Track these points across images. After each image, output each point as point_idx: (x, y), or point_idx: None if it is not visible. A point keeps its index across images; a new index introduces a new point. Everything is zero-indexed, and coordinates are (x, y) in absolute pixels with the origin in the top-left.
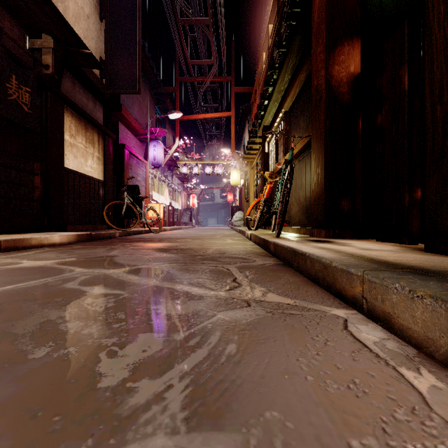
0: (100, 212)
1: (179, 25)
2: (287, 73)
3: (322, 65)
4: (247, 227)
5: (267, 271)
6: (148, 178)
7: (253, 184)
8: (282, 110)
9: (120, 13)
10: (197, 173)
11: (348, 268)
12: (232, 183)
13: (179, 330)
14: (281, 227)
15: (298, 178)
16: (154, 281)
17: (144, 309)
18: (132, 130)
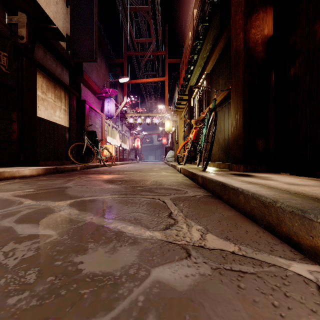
0: (66, 151)
1: (126, 12)
2: (209, 43)
3: (240, 29)
4: (177, 162)
5: (199, 203)
6: (103, 126)
7: (181, 130)
8: (204, 72)
9: (81, 1)
10: (140, 122)
11: (303, 212)
12: (165, 130)
13: (96, 312)
14: (207, 163)
15: (218, 124)
16: (91, 217)
17: (65, 262)
18: (92, 90)
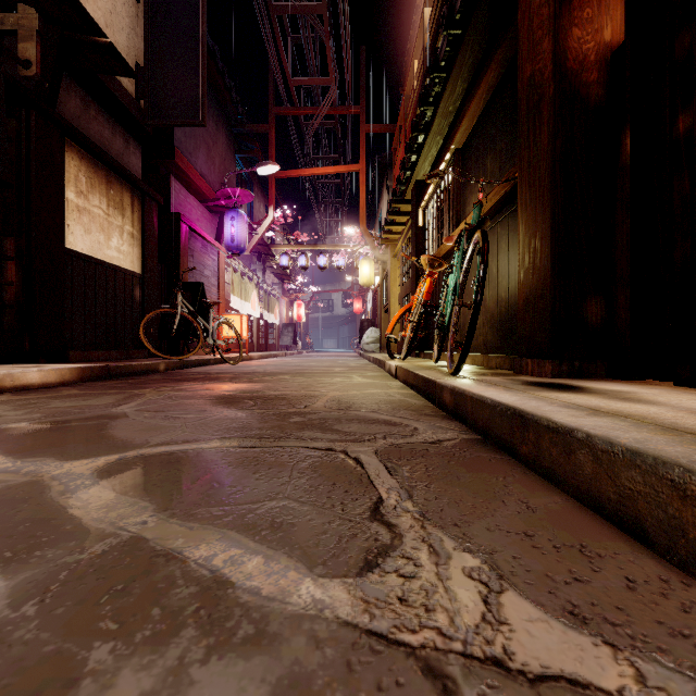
0: (135, 328)
1: (273, 15)
2: (461, 78)
3: (545, 30)
4: (388, 353)
5: (454, 467)
6: (222, 272)
7: (395, 282)
8: (451, 146)
9: None
10: (305, 265)
11: None
12: (361, 282)
13: None
14: (465, 356)
15: None
16: (145, 516)
17: None
18: (196, 192)
